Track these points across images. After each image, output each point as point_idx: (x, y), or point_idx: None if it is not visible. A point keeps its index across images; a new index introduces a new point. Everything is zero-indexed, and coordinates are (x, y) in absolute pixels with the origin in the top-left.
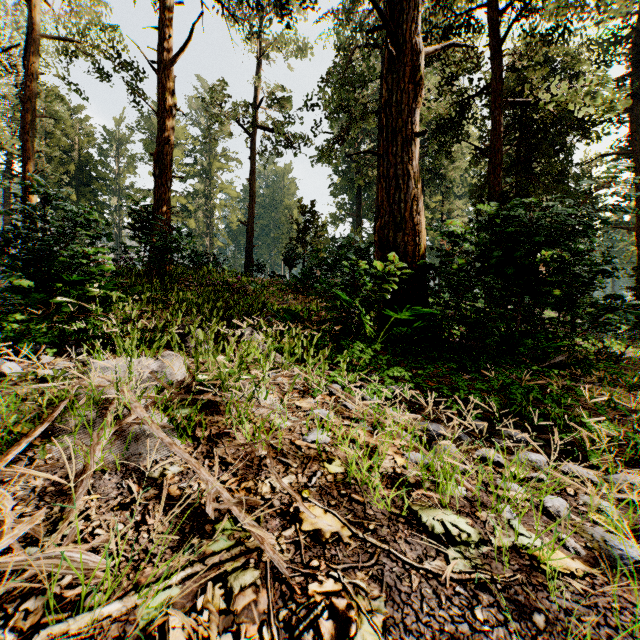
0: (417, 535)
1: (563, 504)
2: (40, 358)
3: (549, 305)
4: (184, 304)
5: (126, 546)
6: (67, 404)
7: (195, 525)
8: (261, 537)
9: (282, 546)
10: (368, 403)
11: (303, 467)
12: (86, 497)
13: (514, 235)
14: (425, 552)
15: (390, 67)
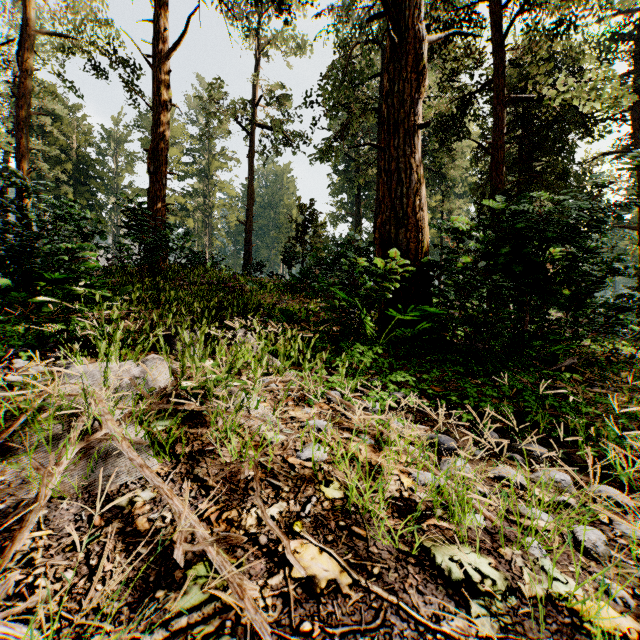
0: (431, 581)
1: (600, 537)
2: (13, 362)
3: (557, 305)
4: (174, 304)
5: (73, 603)
6: (28, 417)
7: (162, 571)
8: (241, 589)
9: (267, 600)
10: (370, 413)
11: (296, 491)
12: (35, 533)
13: (522, 231)
14: (442, 606)
15: (392, 55)
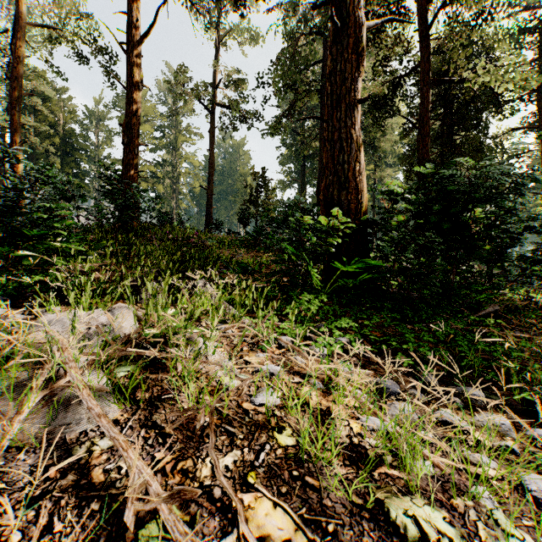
0: (387, 539)
1: None
2: None
3: (480, 258)
4: (142, 257)
5: None
6: None
7: (113, 530)
8: None
9: None
10: (318, 358)
11: (250, 438)
12: None
13: (449, 193)
14: None
15: (334, 38)
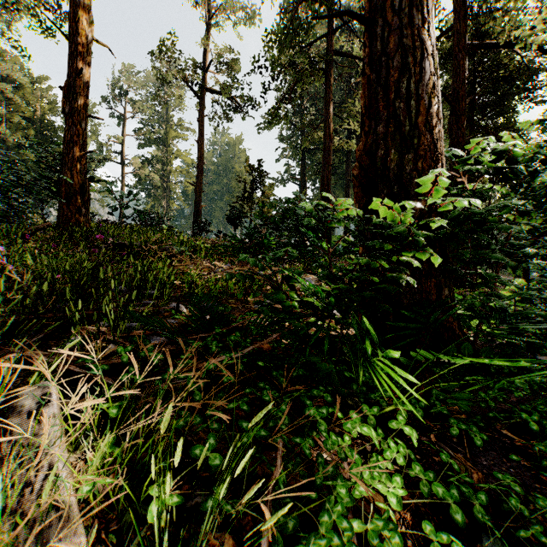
0: None
1: None
2: None
3: None
4: None
5: None
6: None
7: None
8: None
9: None
10: None
11: None
12: None
13: None
14: None
15: None
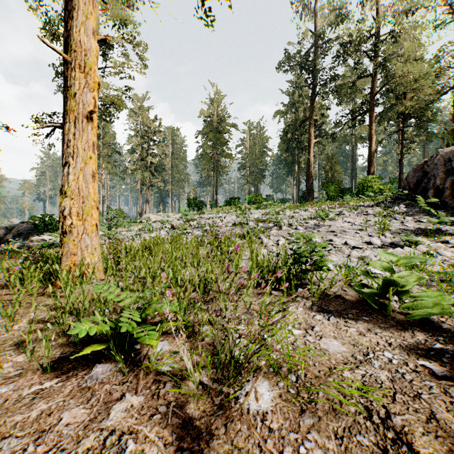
0: None
1: None
2: None
3: None
4: None
5: None
6: None
7: None
8: None
9: None
10: None
11: None
12: None
13: None
14: None
15: None
